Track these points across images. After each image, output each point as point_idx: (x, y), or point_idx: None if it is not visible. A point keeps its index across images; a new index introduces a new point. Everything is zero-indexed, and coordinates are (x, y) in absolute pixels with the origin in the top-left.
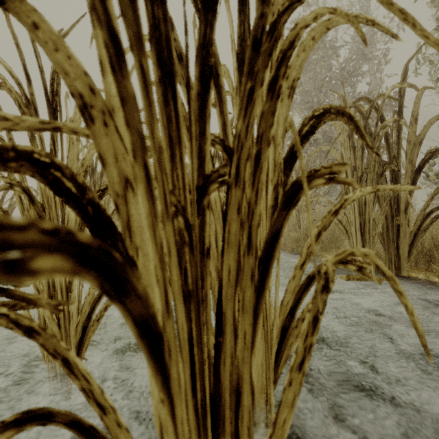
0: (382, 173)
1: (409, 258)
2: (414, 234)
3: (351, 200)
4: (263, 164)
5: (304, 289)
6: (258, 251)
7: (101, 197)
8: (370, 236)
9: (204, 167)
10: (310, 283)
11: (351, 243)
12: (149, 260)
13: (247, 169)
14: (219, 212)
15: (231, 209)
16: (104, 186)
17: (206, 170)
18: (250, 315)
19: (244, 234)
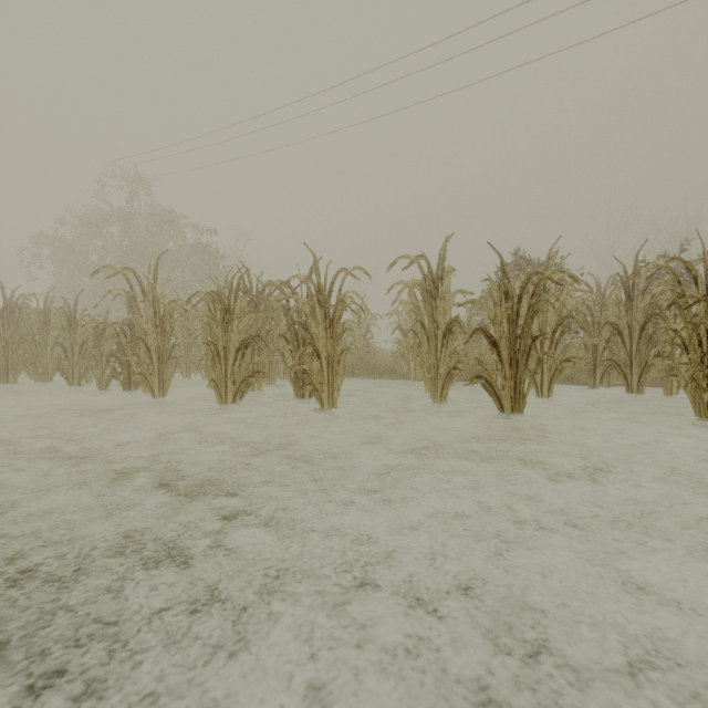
0: None
1: None
2: None
3: None
4: None
5: None
6: None
7: None
8: None
9: None
10: None
11: None
12: None
13: None
14: None
15: None
16: None
17: None
18: None
19: None
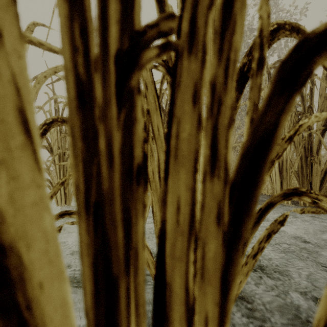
0: (298, 121)
1: (321, 191)
2: (325, 172)
3: (306, 126)
4: (237, 19)
5: (255, 223)
6: (229, 171)
7: (47, 131)
8: (287, 174)
9: (131, 18)
10: (261, 217)
11: (272, 179)
12: (24, 188)
13: (209, 26)
14: (162, 140)
15: (181, 96)
16: (50, 120)
17: (136, 24)
18: (214, 287)
19: (204, 142)
